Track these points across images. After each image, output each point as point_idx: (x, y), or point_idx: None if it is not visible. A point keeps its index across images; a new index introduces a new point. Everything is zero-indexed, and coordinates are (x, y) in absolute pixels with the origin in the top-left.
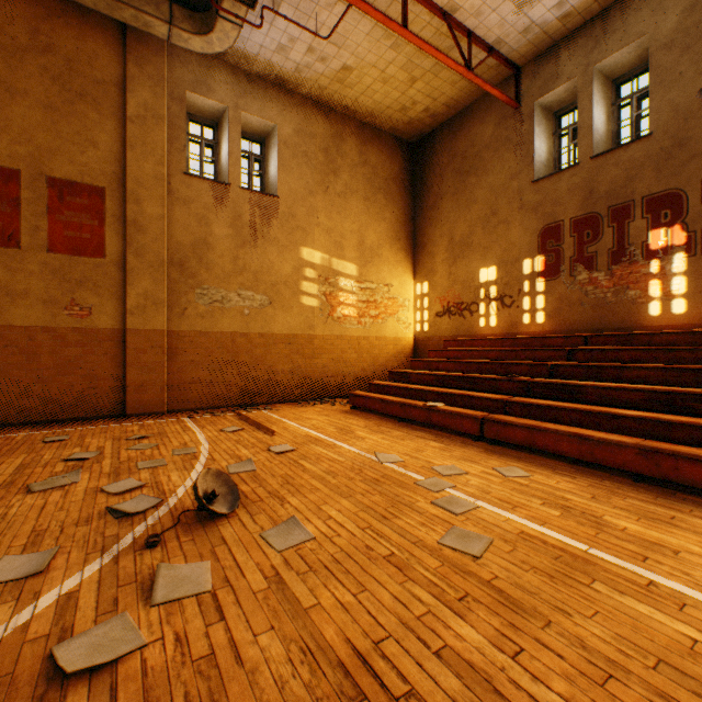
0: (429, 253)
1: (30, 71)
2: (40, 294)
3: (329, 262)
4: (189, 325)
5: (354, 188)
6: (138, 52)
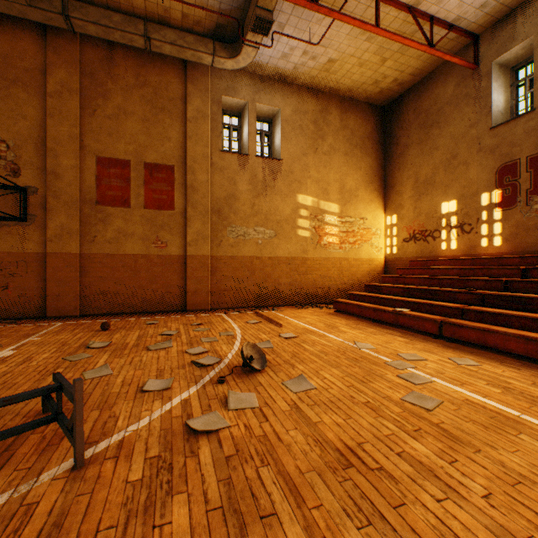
0: (397, 192)
1: (135, 100)
2: (140, 234)
3: (318, 204)
4: (223, 252)
5: (337, 147)
6: (193, 76)
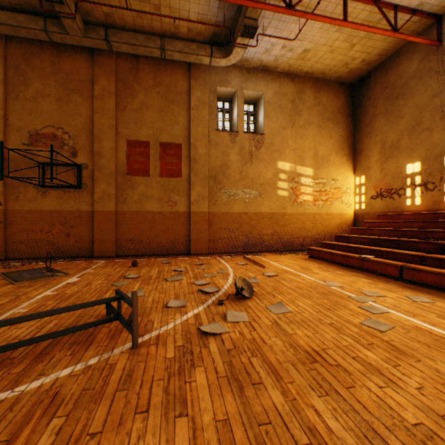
0: (365, 156)
1: (153, 96)
2: (156, 196)
3: (294, 169)
4: (218, 209)
5: (311, 120)
6: (195, 73)
